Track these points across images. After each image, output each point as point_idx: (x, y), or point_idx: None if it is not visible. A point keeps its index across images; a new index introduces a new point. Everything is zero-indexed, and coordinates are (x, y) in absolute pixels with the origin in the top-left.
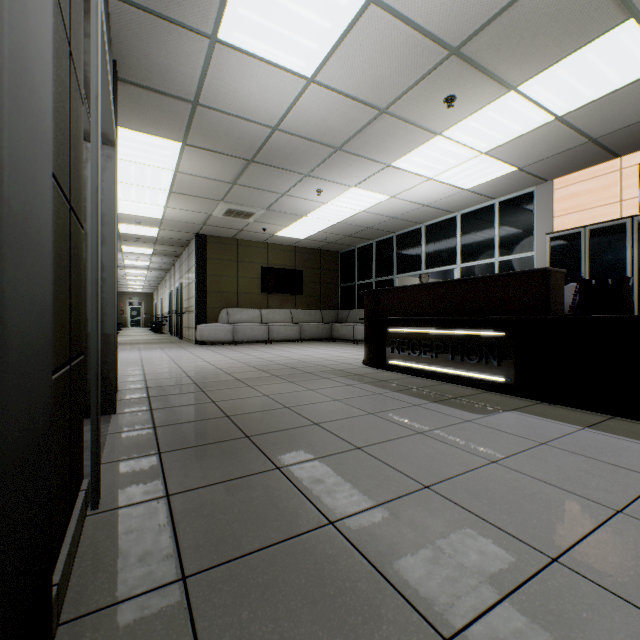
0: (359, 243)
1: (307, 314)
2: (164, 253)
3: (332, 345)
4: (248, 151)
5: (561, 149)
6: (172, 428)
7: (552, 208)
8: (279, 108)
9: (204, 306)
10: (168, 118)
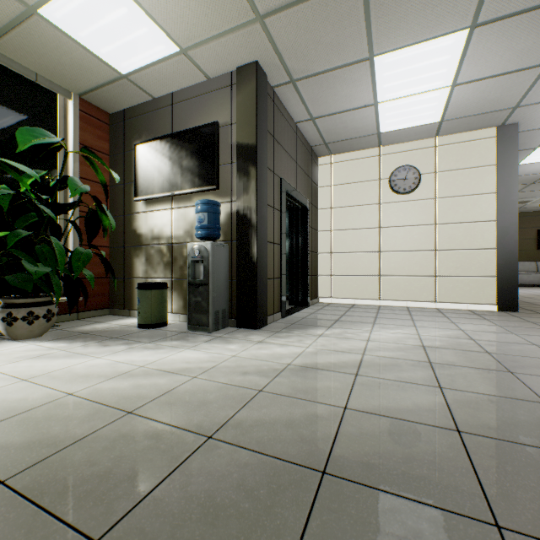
0: None
1: None
2: None
3: None
4: (529, 181)
5: None
6: None
7: None
8: None
9: None
10: None
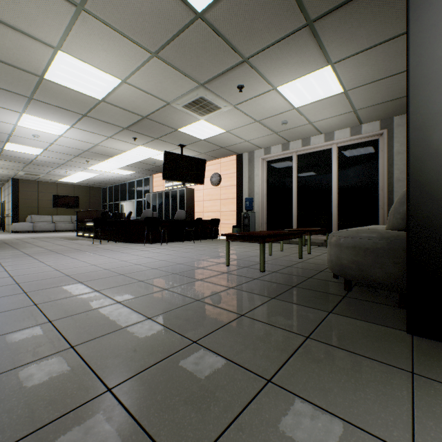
0: (108, 185)
1: None
2: None
3: None
4: (26, 162)
5: (141, 170)
6: None
7: (153, 184)
8: (32, 157)
9: (17, 214)
10: None
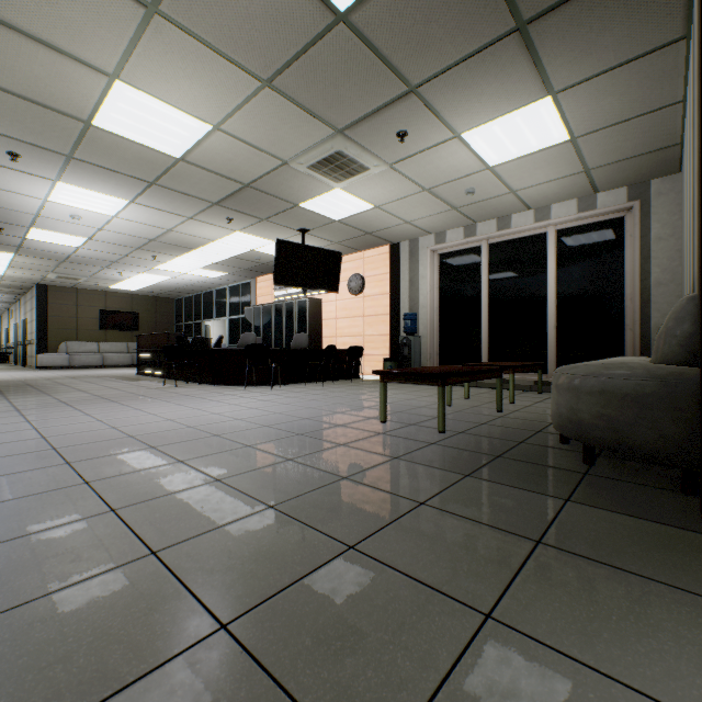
0: (184, 295)
1: None
2: (7, 292)
3: None
4: (60, 259)
5: (237, 270)
6: (3, 386)
7: (256, 293)
8: (69, 251)
9: (45, 340)
10: (4, 248)
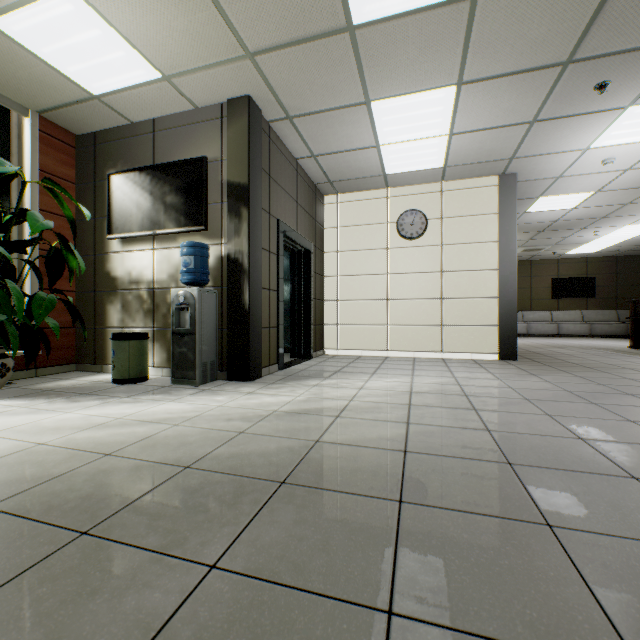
0: None
1: (599, 314)
2: None
3: (622, 340)
4: (539, 229)
5: None
6: None
7: None
8: (556, 217)
9: None
10: None
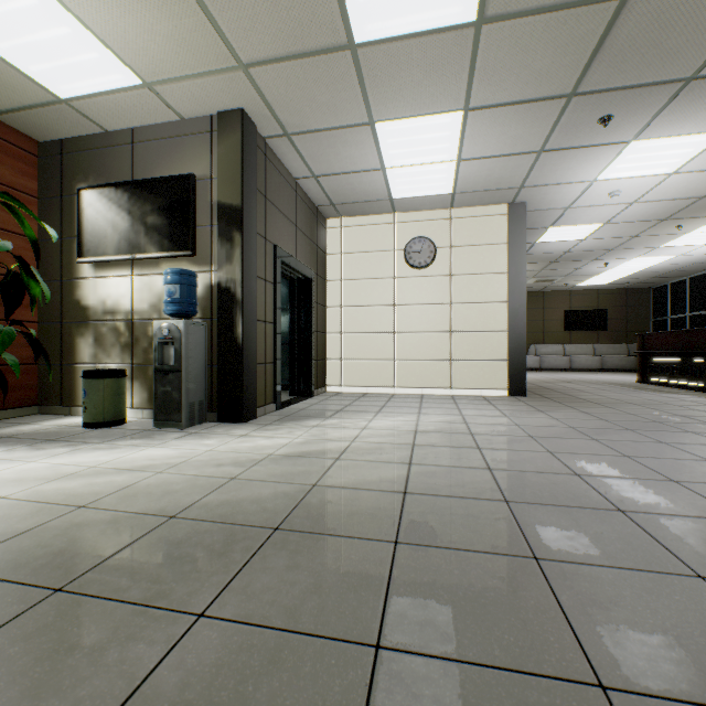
0: (670, 280)
1: (610, 348)
2: None
3: (632, 374)
4: (550, 260)
5: None
6: None
7: None
8: (567, 248)
9: None
10: None
